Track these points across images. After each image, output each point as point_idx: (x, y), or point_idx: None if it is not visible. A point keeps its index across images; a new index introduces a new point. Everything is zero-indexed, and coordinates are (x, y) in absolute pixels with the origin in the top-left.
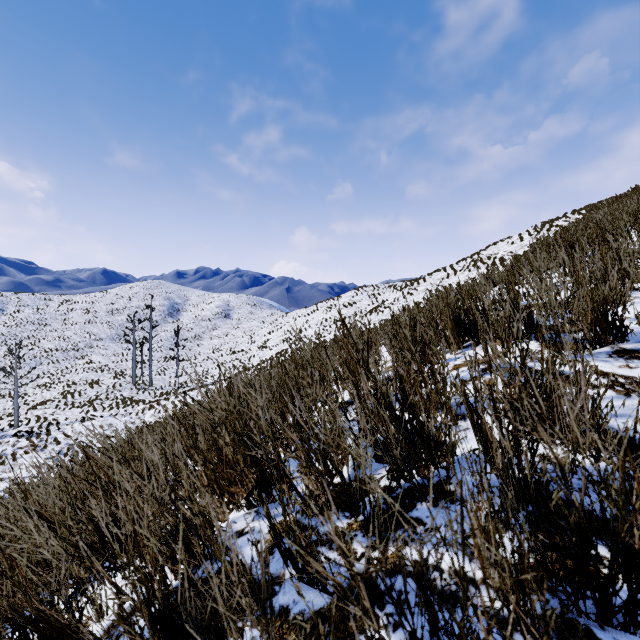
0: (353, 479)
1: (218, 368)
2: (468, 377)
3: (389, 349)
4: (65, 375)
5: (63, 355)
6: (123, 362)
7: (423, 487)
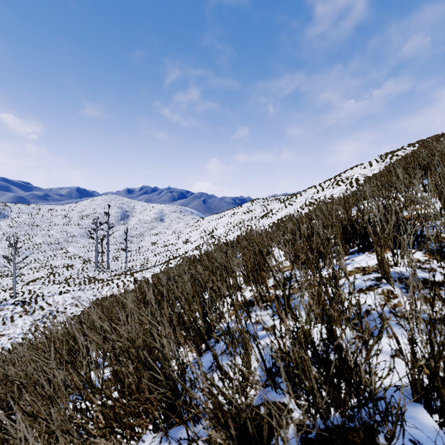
0: (262, 402)
1: (155, 256)
2: (363, 286)
3: (288, 257)
4: (49, 261)
5: (48, 247)
6: (89, 252)
7: None
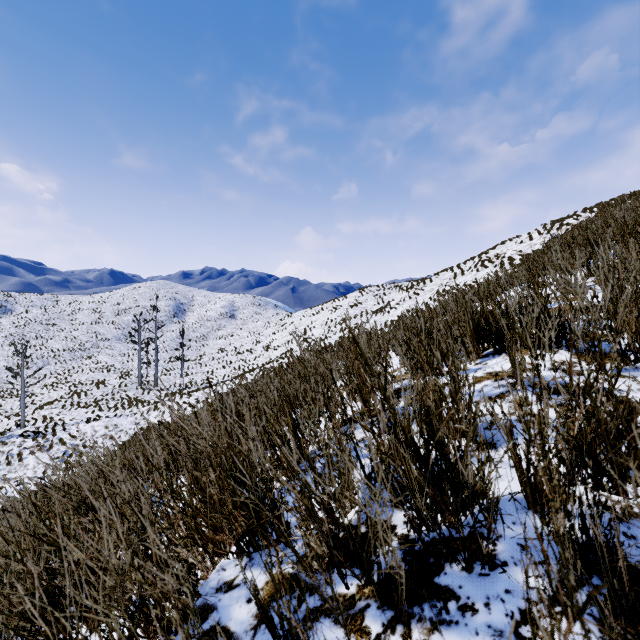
0: (363, 521)
1: (223, 368)
2: (493, 393)
3: (402, 359)
4: (72, 375)
5: (70, 355)
6: (129, 362)
7: (454, 547)
